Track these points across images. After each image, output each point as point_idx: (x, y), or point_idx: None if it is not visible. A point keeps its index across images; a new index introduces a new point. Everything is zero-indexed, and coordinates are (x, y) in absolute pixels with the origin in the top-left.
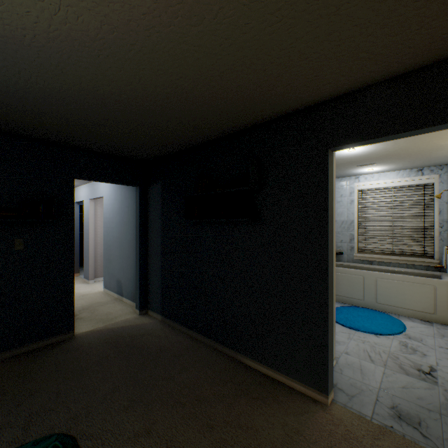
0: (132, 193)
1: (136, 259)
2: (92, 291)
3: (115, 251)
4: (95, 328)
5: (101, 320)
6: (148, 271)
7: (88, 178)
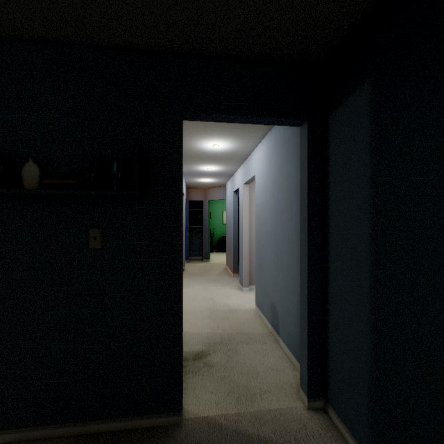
0: (293, 150)
1: (299, 281)
2: (241, 306)
3: (267, 255)
4: (218, 415)
5: (235, 391)
6: (326, 315)
7: (205, 111)
